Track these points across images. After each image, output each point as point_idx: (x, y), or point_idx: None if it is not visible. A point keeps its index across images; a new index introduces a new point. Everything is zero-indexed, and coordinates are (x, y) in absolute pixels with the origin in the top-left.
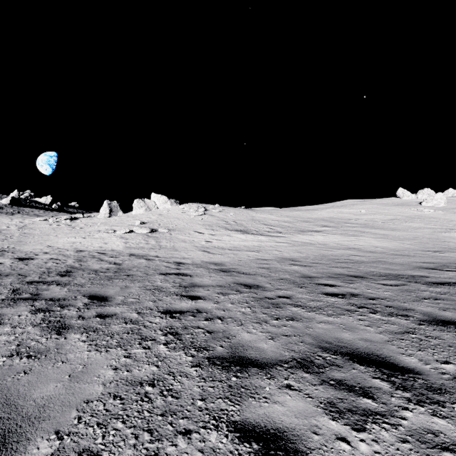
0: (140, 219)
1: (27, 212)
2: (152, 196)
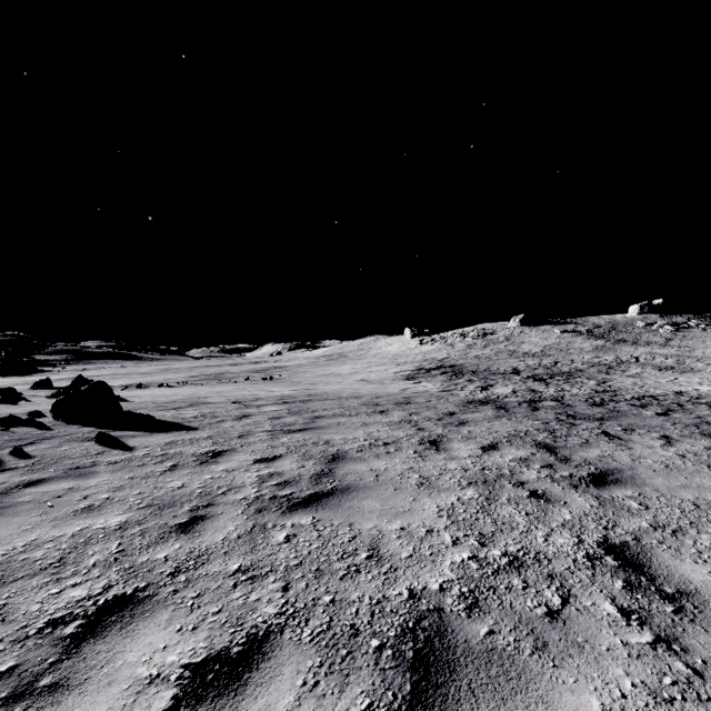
0: None
1: None
2: None
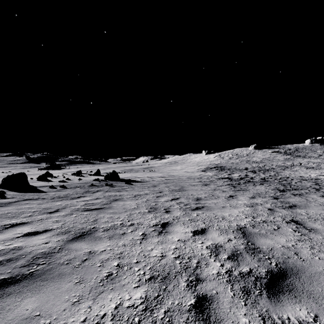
0: None
1: None
2: None
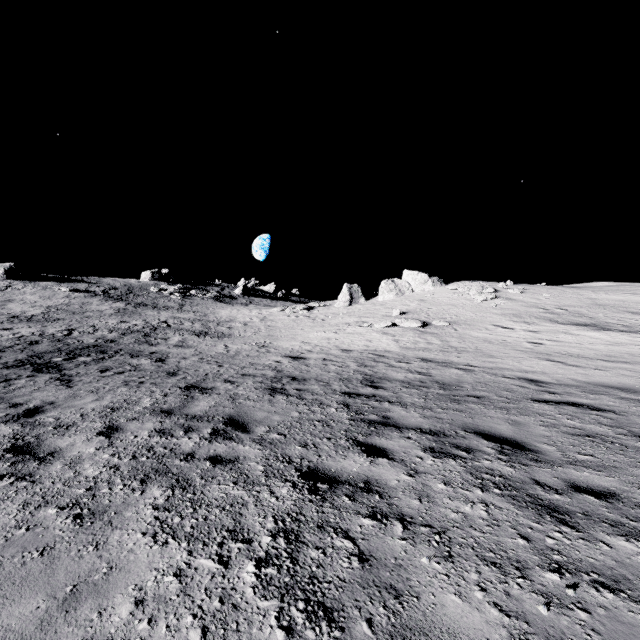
0: (393, 308)
1: (257, 302)
2: (405, 274)
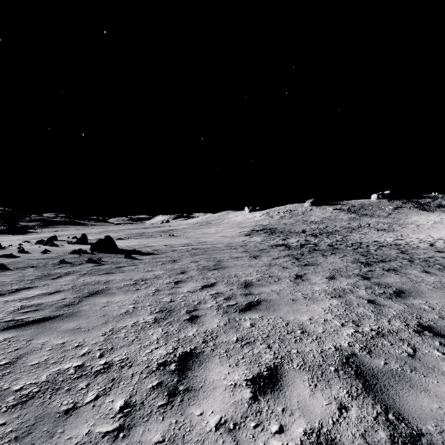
0: None
1: None
2: None
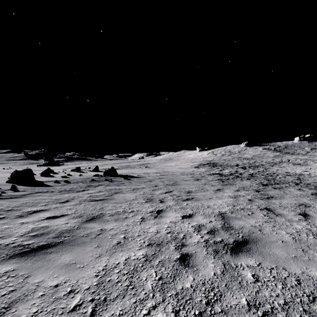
0: None
1: None
2: None
